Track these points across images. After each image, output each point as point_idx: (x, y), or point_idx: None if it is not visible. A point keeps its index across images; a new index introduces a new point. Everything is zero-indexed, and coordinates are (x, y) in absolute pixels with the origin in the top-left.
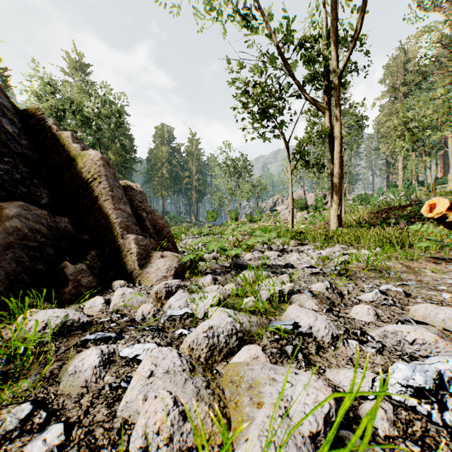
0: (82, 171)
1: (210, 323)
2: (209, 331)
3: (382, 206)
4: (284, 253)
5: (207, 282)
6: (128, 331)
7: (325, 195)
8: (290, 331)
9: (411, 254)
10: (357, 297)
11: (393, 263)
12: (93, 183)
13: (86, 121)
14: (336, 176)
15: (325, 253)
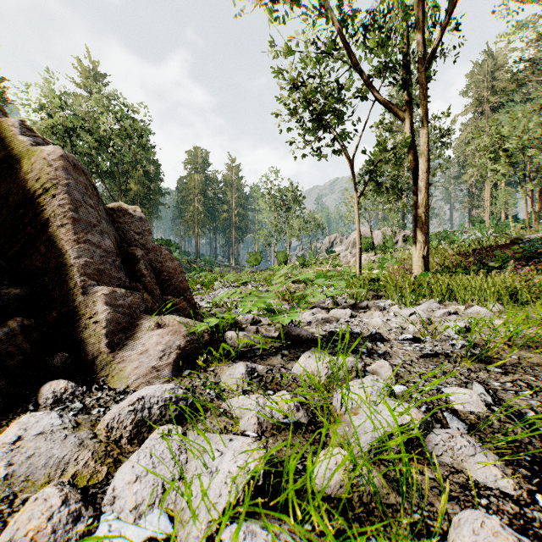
0: (27, 177)
1: None
2: None
3: (472, 246)
4: (359, 311)
5: (235, 381)
6: None
7: (395, 233)
8: None
9: None
10: None
11: None
12: (43, 197)
13: (100, 141)
14: (421, 204)
15: (422, 312)
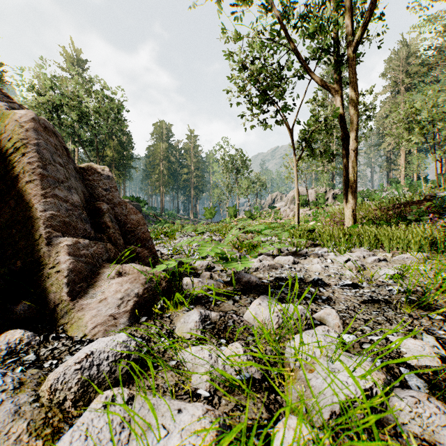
0: (1, 138)
1: None
2: None
3: (392, 202)
4: (300, 257)
5: (189, 329)
6: None
7: (326, 191)
8: None
9: None
10: None
11: None
12: (14, 155)
13: (82, 116)
14: (351, 166)
15: (355, 259)
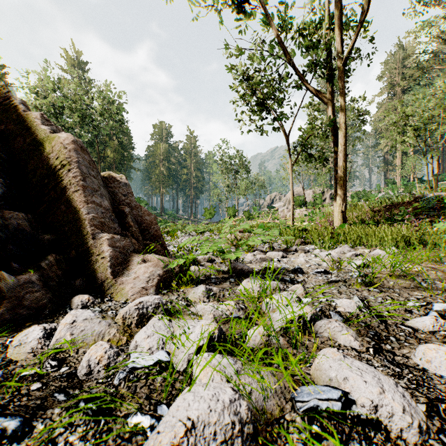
0: (49, 156)
1: (190, 412)
2: (186, 441)
3: (384, 203)
4: (289, 253)
5: (198, 296)
6: (49, 408)
7: (323, 192)
8: (338, 414)
9: (442, 256)
10: (407, 323)
11: (419, 267)
12: (61, 171)
13: (83, 117)
14: (340, 170)
15: (336, 254)
